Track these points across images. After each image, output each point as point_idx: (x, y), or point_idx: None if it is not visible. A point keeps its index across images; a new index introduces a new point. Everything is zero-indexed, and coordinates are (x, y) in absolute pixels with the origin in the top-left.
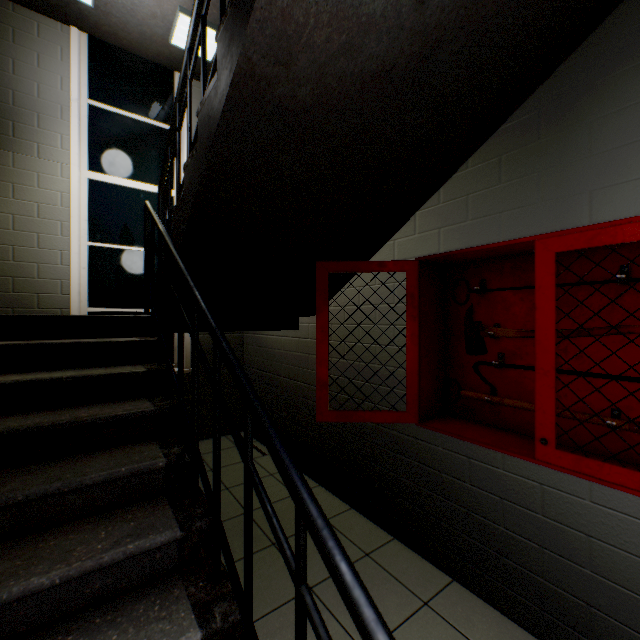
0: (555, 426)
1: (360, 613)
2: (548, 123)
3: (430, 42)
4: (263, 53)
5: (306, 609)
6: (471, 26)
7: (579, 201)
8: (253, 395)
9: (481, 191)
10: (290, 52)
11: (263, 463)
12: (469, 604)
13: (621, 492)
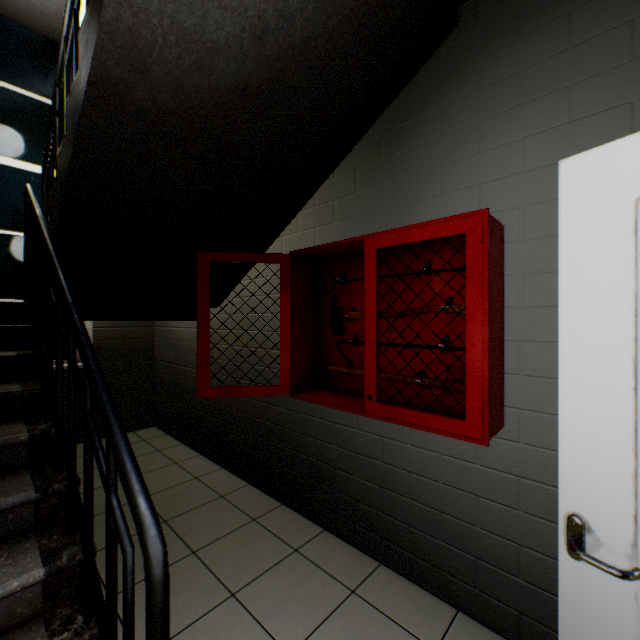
0: (377, 385)
1: (129, 488)
2: (385, 146)
3: (275, 70)
4: (117, 60)
5: (111, 509)
6: (308, 62)
7: (404, 210)
8: (90, 355)
9: (343, 198)
10: (144, 63)
11: (169, 453)
12: (332, 546)
13: (427, 434)
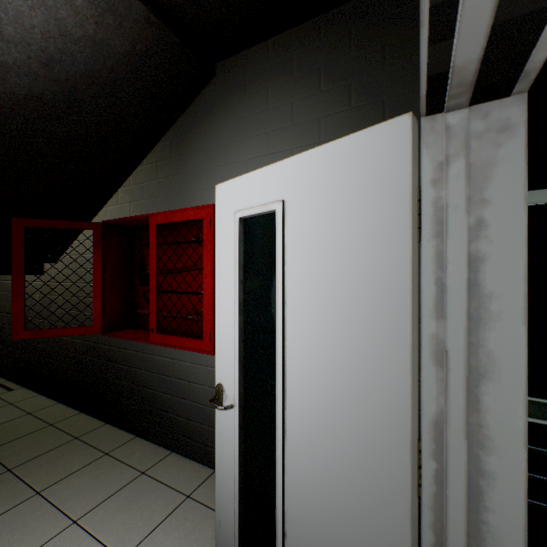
0: (157, 321)
1: None
2: (176, 149)
3: (68, 87)
4: None
5: None
6: (97, 85)
7: (186, 197)
8: None
9: (150, 182)
10: None
11: (6, 397)
12: (139, 446)
13: (199, 354)
